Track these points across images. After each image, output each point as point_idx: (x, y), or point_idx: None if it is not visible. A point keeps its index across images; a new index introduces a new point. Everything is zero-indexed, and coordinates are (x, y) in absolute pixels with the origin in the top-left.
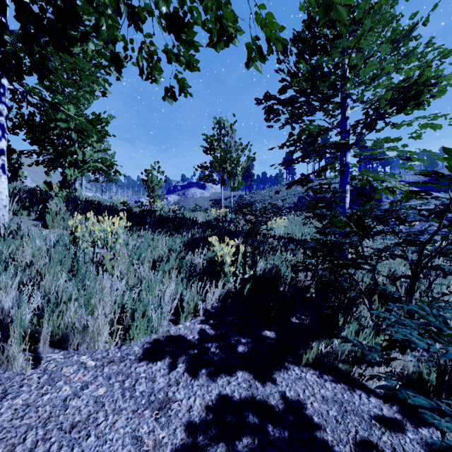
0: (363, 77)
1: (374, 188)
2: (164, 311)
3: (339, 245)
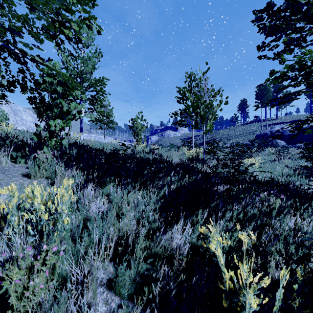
0: None
1: None
2: None
3: None
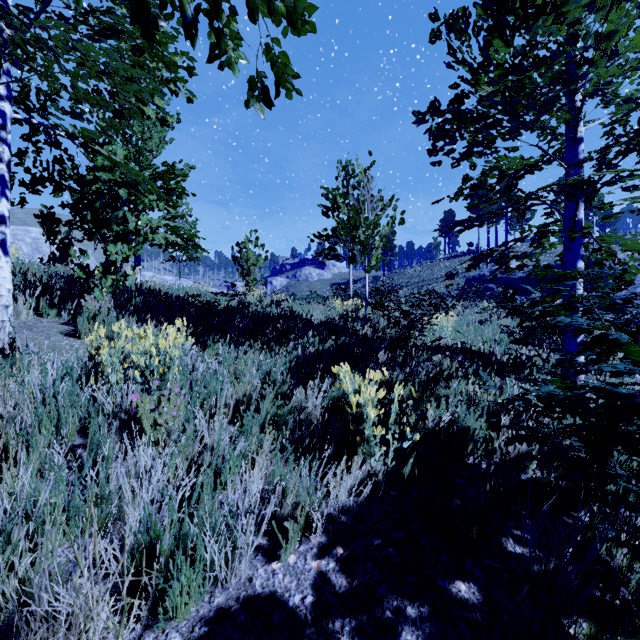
0: (624, 56)
1: (621, 265)
2: (239, 546)
3: (637, 405)
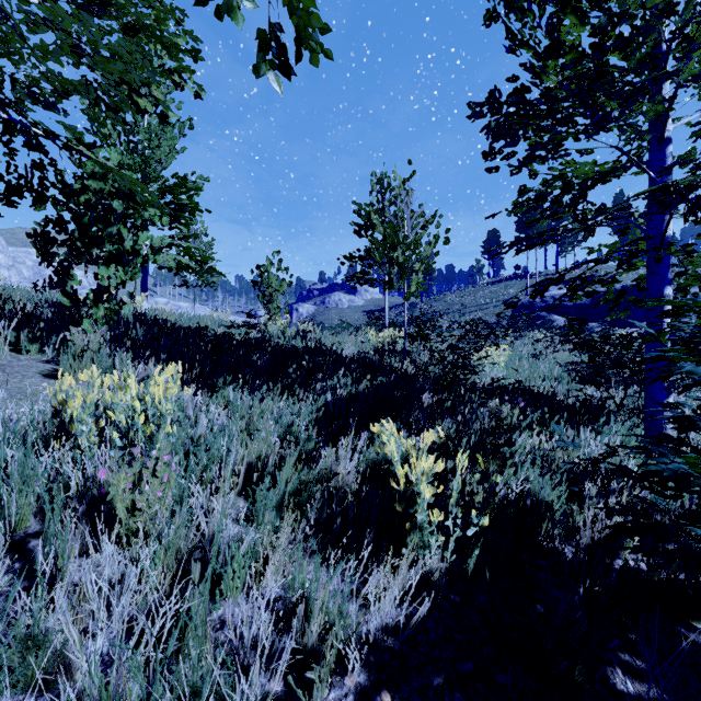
0: None
1: None
2: None
3: None
